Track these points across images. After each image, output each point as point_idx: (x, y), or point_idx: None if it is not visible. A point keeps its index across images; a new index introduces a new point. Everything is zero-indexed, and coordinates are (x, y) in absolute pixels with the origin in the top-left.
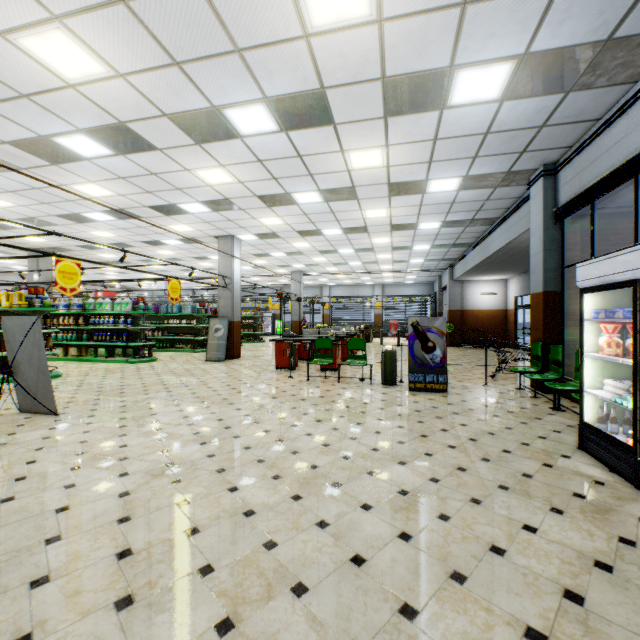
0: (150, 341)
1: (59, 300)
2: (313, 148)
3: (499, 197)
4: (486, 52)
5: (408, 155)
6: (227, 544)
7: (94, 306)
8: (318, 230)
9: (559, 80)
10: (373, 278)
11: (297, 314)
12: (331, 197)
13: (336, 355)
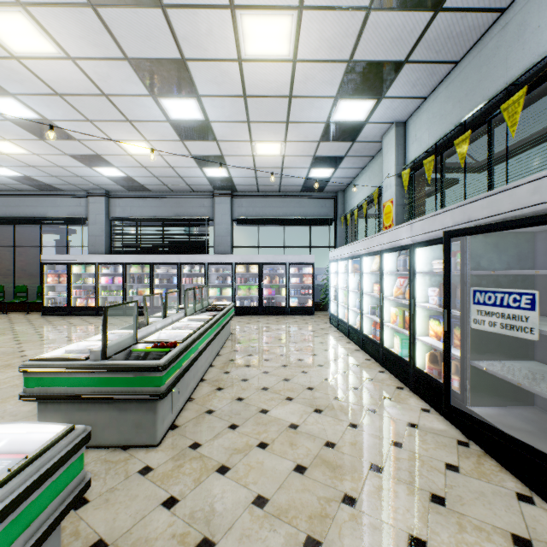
0: None
1: None
2: None
3: None
4: (21, 171)
5: None
6: (33, 337)
7: None
8: None
9: (28, 182)
10: None
11: None
12: None
13: None
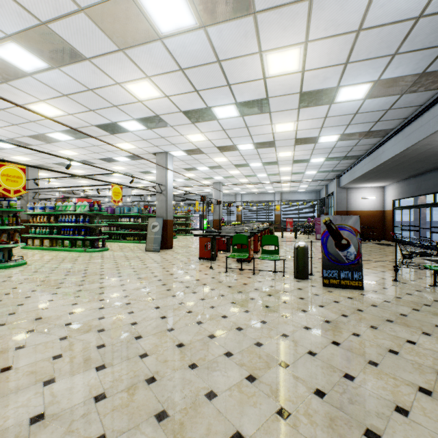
0: (103, 235)
1: (37, 203)
2: (231, 50)
3: (401, 106)
4: None
5: (326, 55)
6: None
7: (62, 208)
8: (234, 145)
9: None
10: (274, 187)
11: (217, 214)
12: (246, 111)
13: (250, 248)
